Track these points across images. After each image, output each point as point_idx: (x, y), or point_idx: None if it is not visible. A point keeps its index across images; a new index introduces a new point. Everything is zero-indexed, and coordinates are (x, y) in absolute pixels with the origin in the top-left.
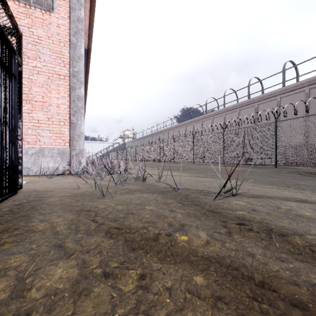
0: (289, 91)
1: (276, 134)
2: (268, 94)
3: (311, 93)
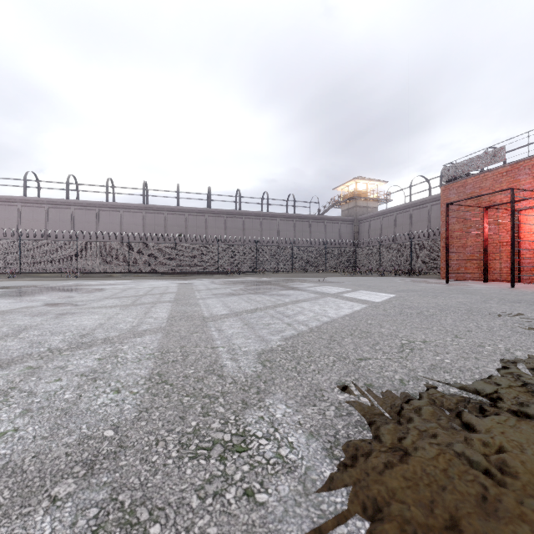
0: (31, 202)
1: (21, 249)
2: (8, 197)
3: (50, 211)
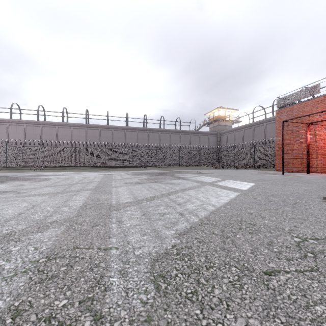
0: (15, 122)
1: (7, 151)
2: (0, 119)
3: (27, 128)
